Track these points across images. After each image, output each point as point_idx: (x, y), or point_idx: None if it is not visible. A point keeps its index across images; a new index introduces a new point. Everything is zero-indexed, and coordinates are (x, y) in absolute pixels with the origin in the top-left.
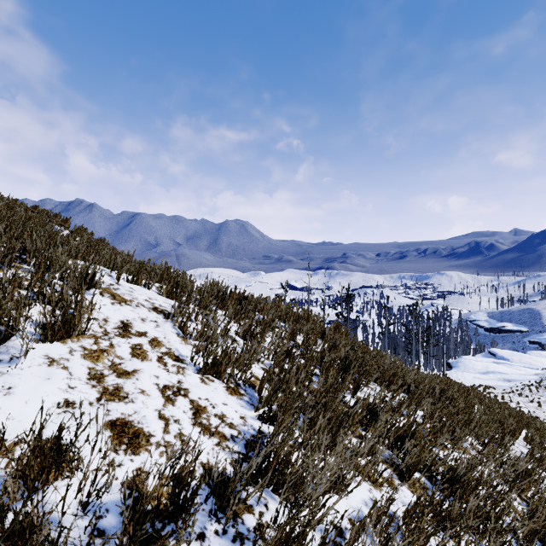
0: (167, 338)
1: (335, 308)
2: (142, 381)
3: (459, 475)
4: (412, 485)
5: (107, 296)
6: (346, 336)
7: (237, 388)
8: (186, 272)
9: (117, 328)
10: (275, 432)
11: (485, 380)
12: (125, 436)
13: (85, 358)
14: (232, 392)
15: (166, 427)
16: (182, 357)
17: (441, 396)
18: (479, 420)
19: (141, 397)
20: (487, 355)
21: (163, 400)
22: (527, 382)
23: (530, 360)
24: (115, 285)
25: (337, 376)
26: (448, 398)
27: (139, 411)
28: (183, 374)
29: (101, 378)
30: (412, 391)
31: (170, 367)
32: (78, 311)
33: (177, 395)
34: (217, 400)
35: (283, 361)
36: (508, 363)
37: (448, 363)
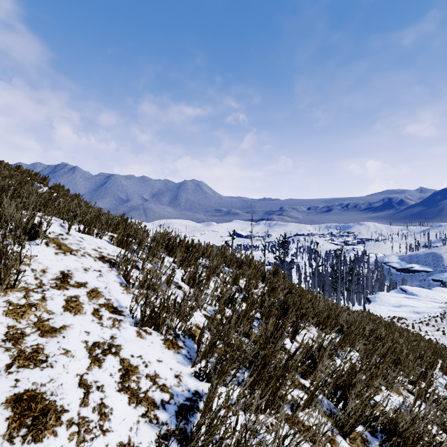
0: (108, 288)
1: (274, 252)
2: (69, 339)
3: (401, 430)
4: (353, 440)
5: (53, 246)
6: (284, 279)
7: (176, 340)
8: (141, 223)
9: (54, 279)
10: (210, 399)
11: (398, 313)
12: (30, 415)
13: (7, 315)
14: (170, 345)
15: (85, 397)
16: (121, 308)
17: (370, 335)
18: (406, 358)
19: (63, 359)
20: (399, 291)
21: (89, 361)
22: (433, 314)
23: (434, 295)
24: (64, 235)
25: (276, 323)
26: (377, 338)
27: (56, 378)
28: (119, 327)
29: (19, 338)
30: (345, 333)
31: (105, 320)
32: (2, 264)
33: (107, 354)
34: (152, 357)
35: (226, 306)
36: (416, 298)
37: (367, 298)
